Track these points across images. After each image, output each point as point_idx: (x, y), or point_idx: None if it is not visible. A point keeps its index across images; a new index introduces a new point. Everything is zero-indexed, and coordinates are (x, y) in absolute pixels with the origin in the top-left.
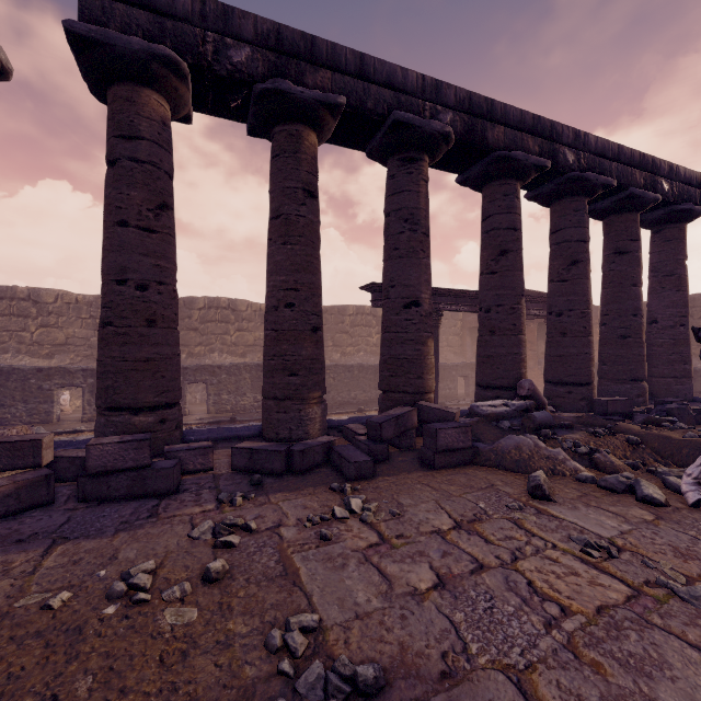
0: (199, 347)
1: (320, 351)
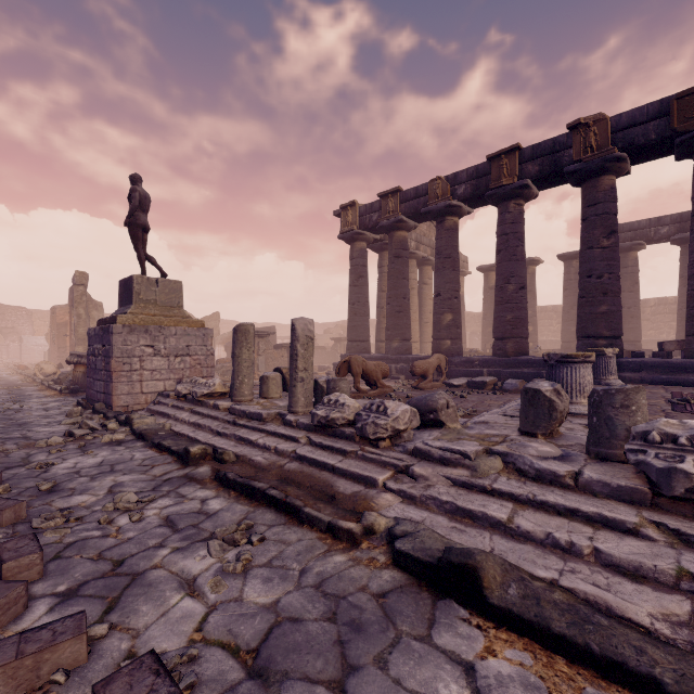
0: (650, 331)
1: None
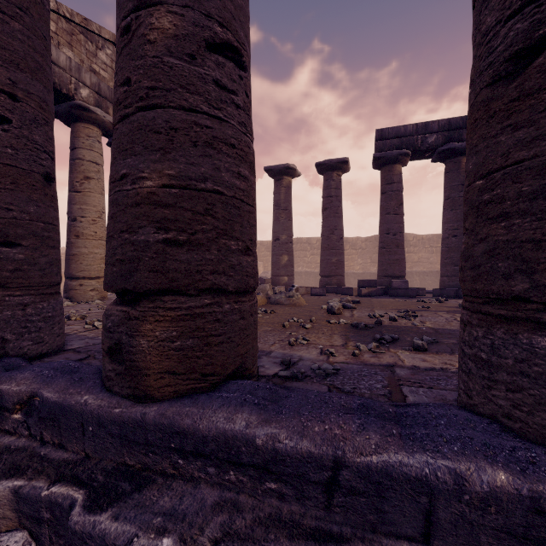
0: None
1: None
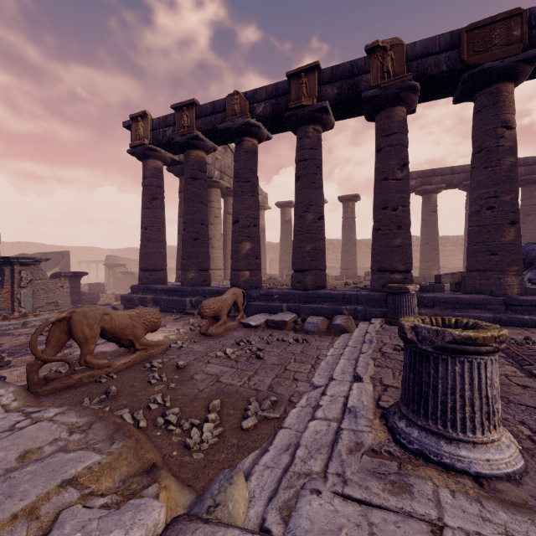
0: None
1: (437, 256)
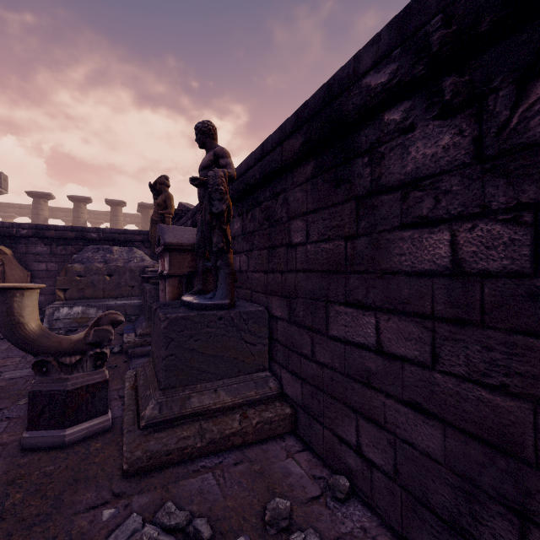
0: None
1: None
